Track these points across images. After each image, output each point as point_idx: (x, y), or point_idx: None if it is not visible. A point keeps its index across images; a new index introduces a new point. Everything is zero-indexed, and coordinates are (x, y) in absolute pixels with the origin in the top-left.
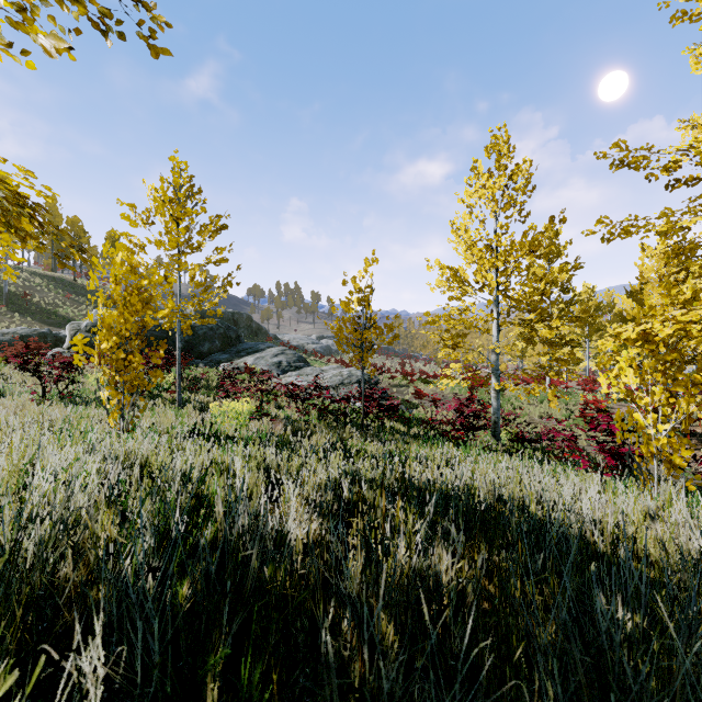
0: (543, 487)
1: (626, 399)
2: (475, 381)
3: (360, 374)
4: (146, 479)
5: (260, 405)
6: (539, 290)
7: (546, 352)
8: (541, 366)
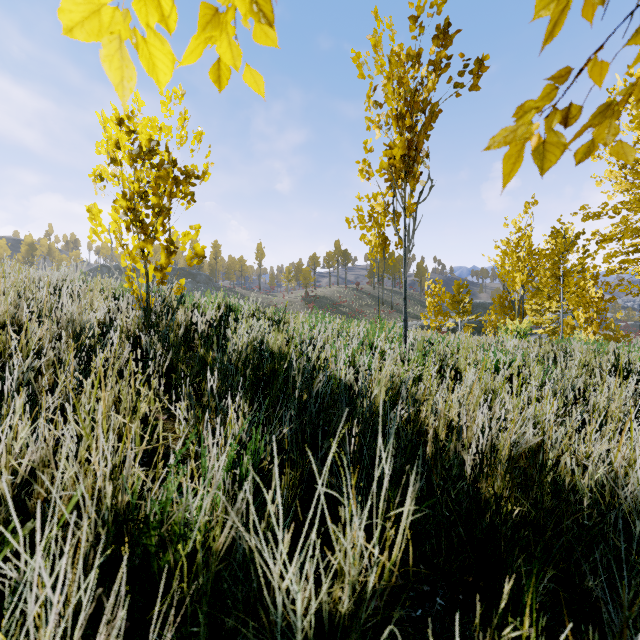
0: None
1: None
2: None
3: None
4: None
5: None
6: None
7: None
8: None
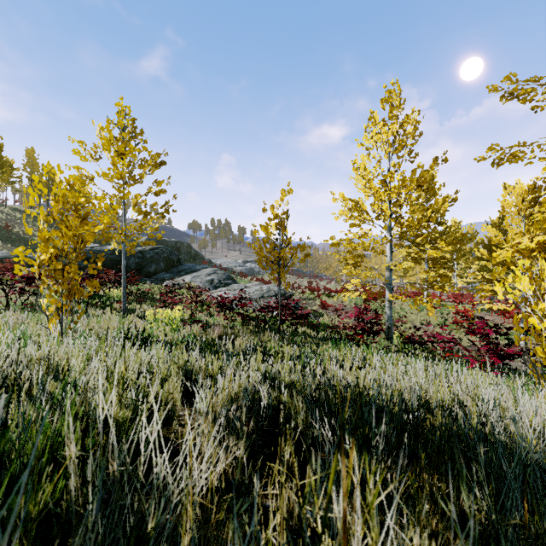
0: (463, 391)
1: (491, 309)
2: (371, 294)
3: (277, 289)
4: (35, 391)
5: (192, 313)
6: (426, 217)
7: (431, 269)
8: (427, 281)
